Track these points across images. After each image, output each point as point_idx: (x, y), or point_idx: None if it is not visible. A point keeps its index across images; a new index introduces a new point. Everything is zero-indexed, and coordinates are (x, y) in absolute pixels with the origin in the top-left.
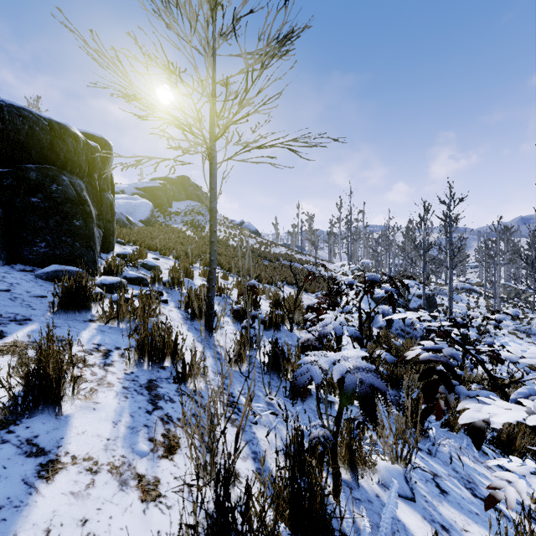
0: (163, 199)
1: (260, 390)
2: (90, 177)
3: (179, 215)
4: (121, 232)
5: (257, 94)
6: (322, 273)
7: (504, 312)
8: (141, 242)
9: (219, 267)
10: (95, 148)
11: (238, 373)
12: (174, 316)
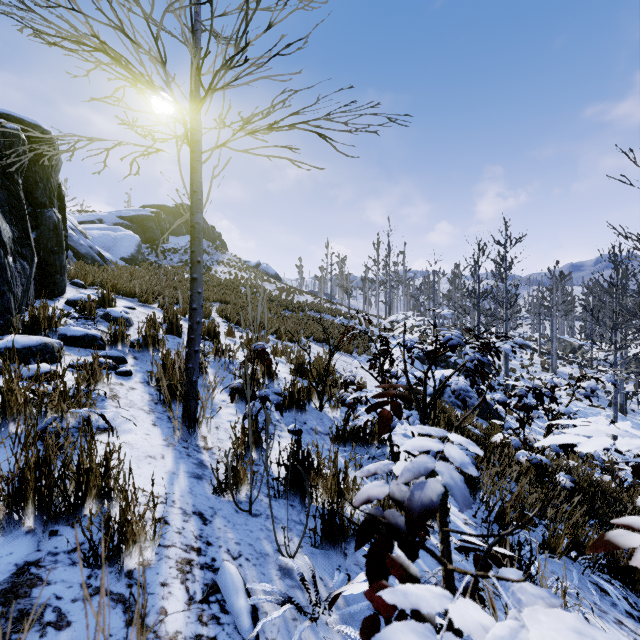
0: (156, 232)
1: (270, 539)
2: (5, 178)
3: (177, 253)
4: (83, 270)
5: (266, 30)
6: (357, 326)
7: (594, 378)
8: (112, 284)
9: (223, 319)
10: (11, 132)
11: (231, 506)
12: (136, 398)
